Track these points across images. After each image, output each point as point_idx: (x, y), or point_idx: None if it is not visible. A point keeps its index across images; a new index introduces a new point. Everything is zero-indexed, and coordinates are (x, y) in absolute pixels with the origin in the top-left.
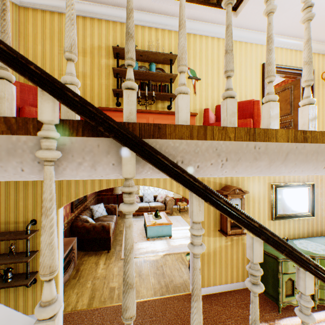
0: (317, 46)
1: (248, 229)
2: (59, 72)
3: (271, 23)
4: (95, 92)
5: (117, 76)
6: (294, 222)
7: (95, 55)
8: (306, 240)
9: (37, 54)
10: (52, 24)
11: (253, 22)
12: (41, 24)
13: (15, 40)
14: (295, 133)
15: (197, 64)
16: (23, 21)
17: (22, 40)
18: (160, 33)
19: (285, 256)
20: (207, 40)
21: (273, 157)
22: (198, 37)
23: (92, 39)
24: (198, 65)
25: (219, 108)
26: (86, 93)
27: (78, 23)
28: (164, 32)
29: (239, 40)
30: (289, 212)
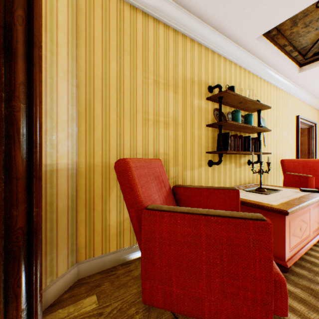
0: (317, 103)
1: None
2: (143, 115)
3: None
4: (187, 147)
5: (220, 128)
6: None
7: (187, 91)
8: None
9: (108, 77)
10: (133, 28)
11: (304, 79)
12: (115, 23)
13: (70, 44)
14: None
15: (265, 112)
16: (83, 6)
17: (80, 45)
18: (242, 72)
19: None
20: (271, 88)
21: None
22: (265, 83)
23: (184, 66)
24: (266, 113)
25: (288, 164)
26: (177, 149)
27: (168, 38)
28: (245, 72)
29: (287, 91)
30: None
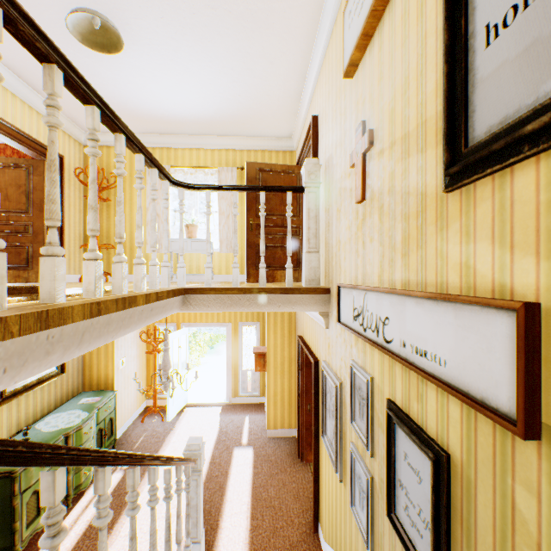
0: (70, 126)
1: (53, 463)
2: None
3: (57, 143)
4: None
5: None
6: (37, 394)
7: None
8: (57, 414)
9: None
10: None
11: None
12: None
13: None
14: (92, 306)
15: None
16: None
17: None
18: None
19: (91, 465)
20: None
21: (70, 342)
22: None
23: None
24: None
25: None
26: None
27: None
28: None
29: None
30: (30, 380)
